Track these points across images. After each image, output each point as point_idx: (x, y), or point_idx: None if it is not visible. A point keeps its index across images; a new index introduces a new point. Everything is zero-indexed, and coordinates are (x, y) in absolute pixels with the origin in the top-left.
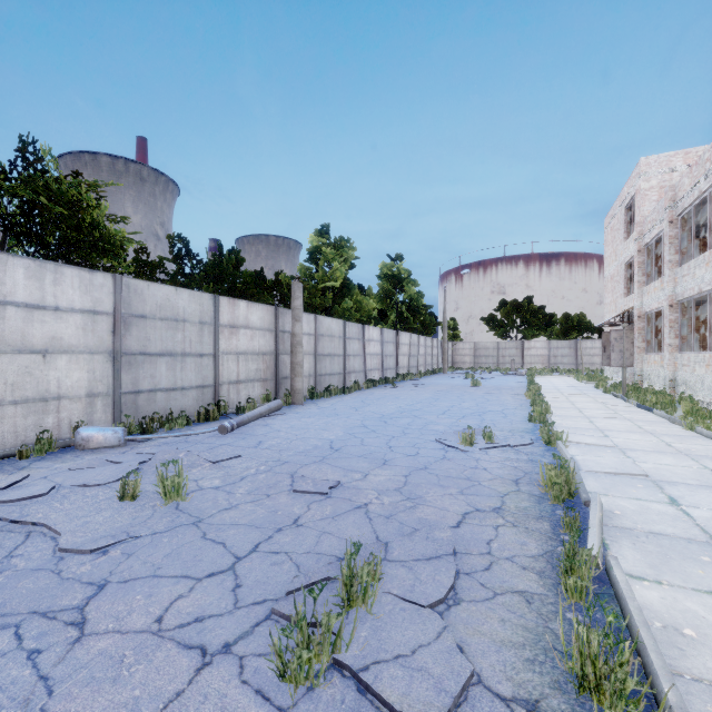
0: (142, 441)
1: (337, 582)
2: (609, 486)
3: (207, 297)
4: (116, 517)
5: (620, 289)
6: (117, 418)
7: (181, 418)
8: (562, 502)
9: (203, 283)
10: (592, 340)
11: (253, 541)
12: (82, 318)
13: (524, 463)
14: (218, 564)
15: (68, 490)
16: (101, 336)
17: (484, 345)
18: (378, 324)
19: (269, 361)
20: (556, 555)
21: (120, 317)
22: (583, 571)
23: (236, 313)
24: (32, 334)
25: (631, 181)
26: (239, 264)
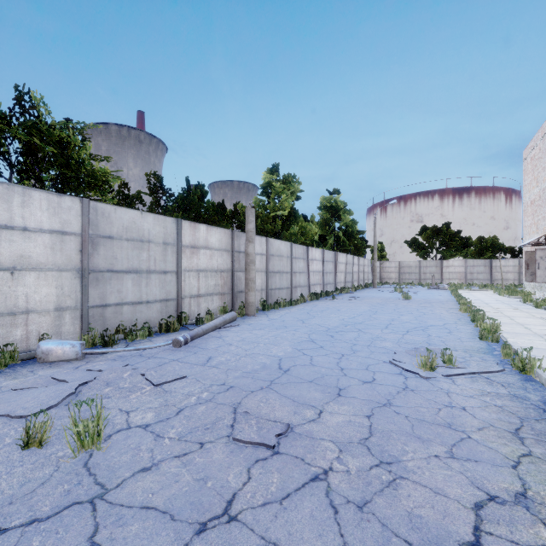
0: (101, 353)
1: None
2: None
3: (170, 221)
4: (0, 482)
5: (542, 212)
6: (84, 330)
7: (143, 330)
8: None
9: (175, 213)
10: (506, 259)
11: None
12: (51, 238)
13: (508, 400)
14: None
15: None
16: (69, 255)
17: (407, 264)
18: (319, 246)
19: (226, 277)
20: None
21: (88, 237)
22: None
23: (197, 235)
24: (0, 252)
25: None
26: (204, 196)
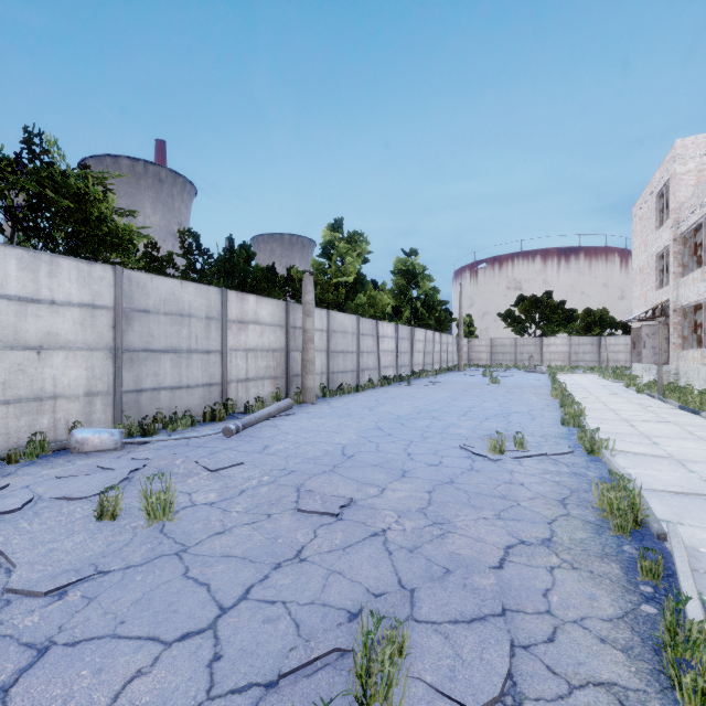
0: (142, 443)
1: (348, 656)
2: (680, 511)
3: (214, 291)
4: (87, 543)
5: (650, 282)
6: (118, 418)
7: (185, 419)
8: (627, 533)
9: (214, 278)
10: (616, 337)
11: (244, 582)
12: (80, 313)
13: (567, 477)
14: (196, 619)
15: (46, 503)
16: (101, 332)
17: (501, 342)
18: (392, 320)
19: (280, 357)
20: (642, 619)
21: (121, 312)
22: (703, 662)
23: (245, 308)
24: (26, 329)
25: (664, 166)
26: (250, 258)
